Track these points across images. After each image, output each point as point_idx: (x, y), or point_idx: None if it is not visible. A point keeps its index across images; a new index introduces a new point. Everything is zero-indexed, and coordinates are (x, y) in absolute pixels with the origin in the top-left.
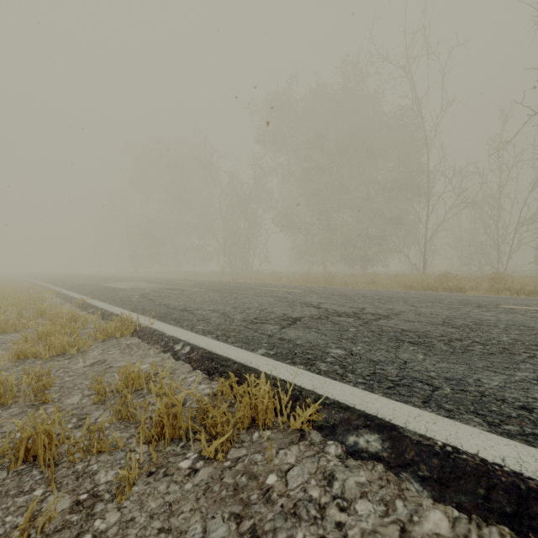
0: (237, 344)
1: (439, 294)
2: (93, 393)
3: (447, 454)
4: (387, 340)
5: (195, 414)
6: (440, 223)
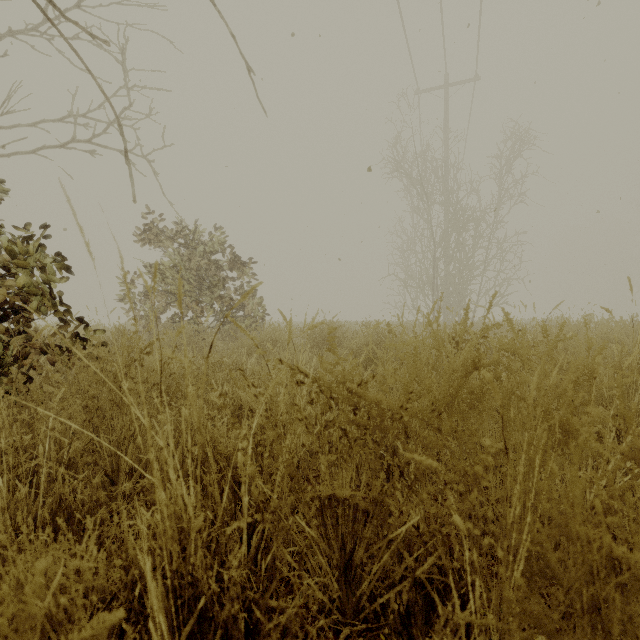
0: None
1: None
2: None
3: None
4: None
5: None
6: None
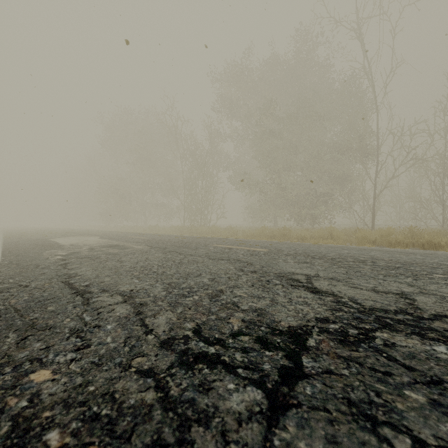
0: None
1: (446, 255)
2: None
3: None
4: None
5: None
6: (390, 179)
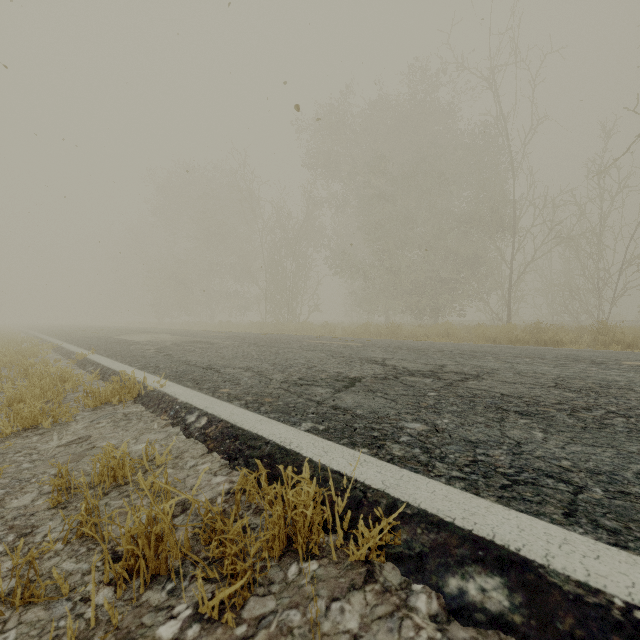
0: (273, 414)
1: (534, 348)
2: (55, 490)
3: (639, 627)
4: (485, 410)
5: (197, 530)
6: (529, 262)
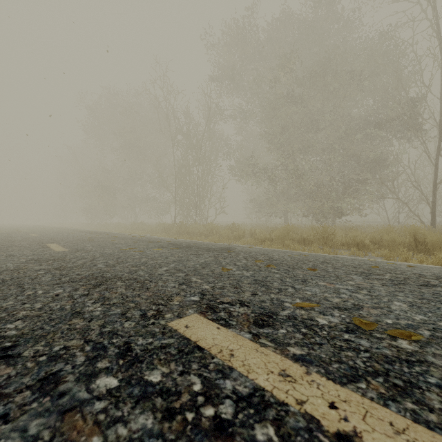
0: None
1: None
2: None
3: None
4: None
5: None
6: None
